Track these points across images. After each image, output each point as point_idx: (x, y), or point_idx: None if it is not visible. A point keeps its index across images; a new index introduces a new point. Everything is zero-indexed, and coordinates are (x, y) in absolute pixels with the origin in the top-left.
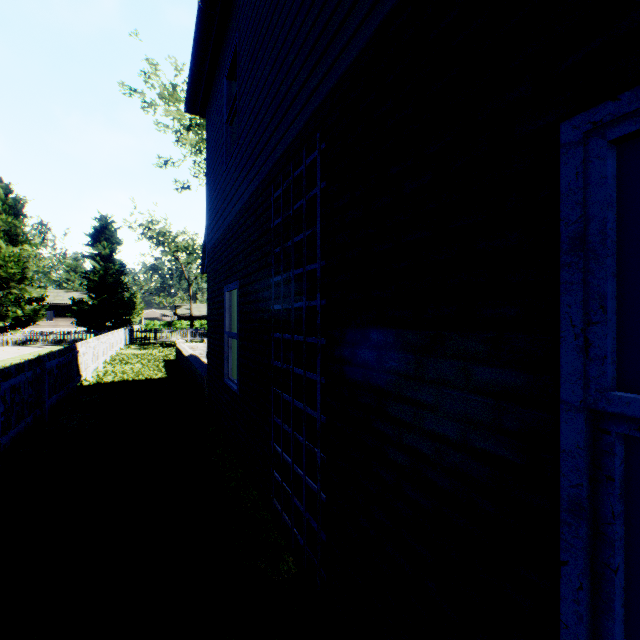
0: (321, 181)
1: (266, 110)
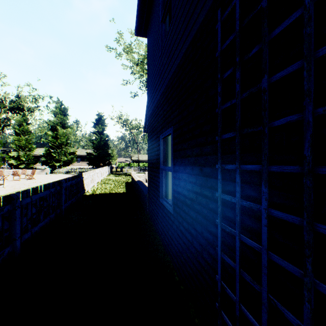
0: None
1: None
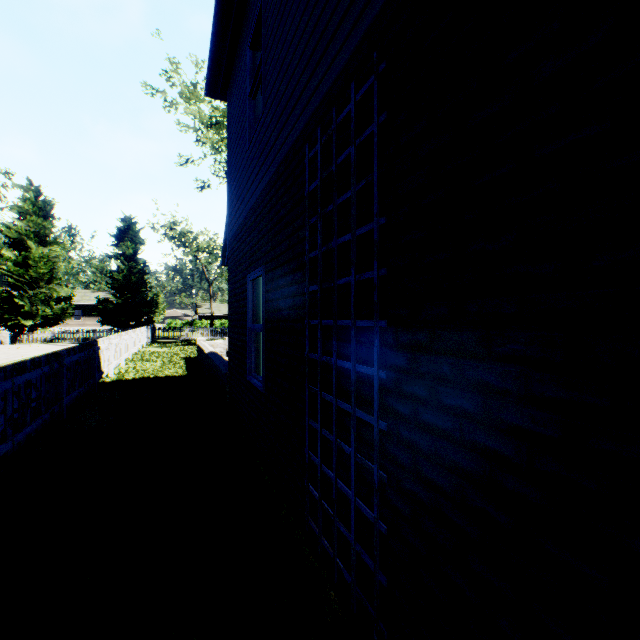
0: (378, 115)
1: (298, 60)
